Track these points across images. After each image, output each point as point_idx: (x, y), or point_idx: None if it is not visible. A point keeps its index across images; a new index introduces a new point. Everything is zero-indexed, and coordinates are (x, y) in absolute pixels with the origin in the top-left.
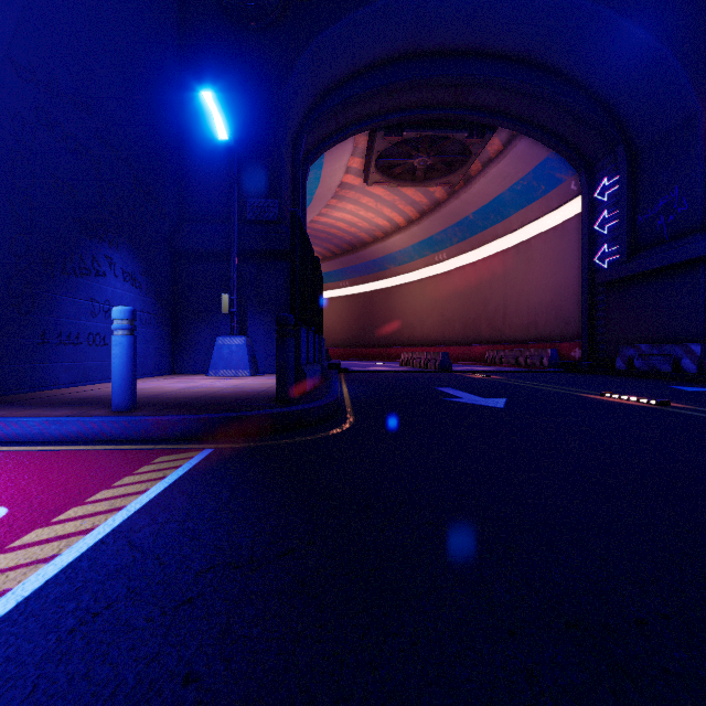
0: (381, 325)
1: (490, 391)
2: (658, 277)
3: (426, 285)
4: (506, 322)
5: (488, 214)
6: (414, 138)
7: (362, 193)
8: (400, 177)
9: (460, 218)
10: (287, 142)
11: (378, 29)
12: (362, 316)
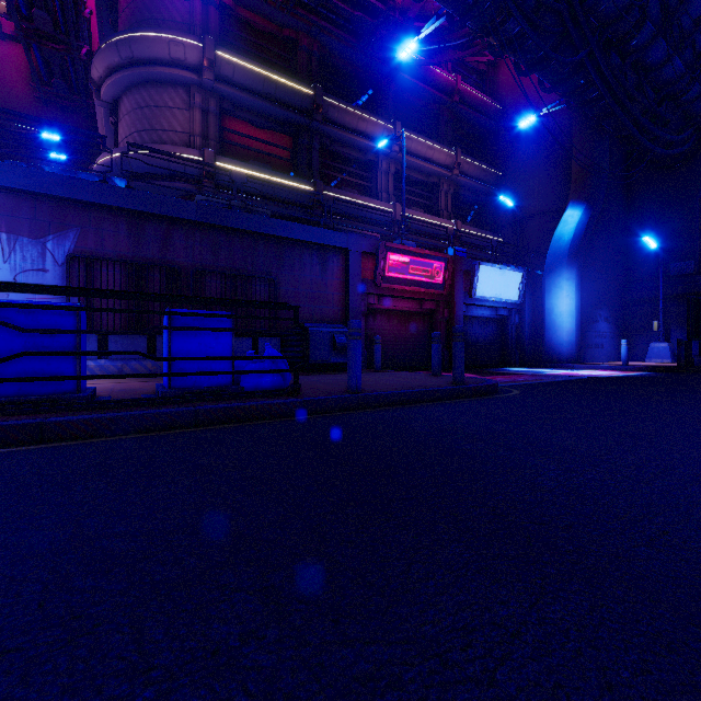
0: None
1: None
2: None
3: None
4: None
5: None
6: None
7: None
8: None
9: None
10: None
11: None
12: None
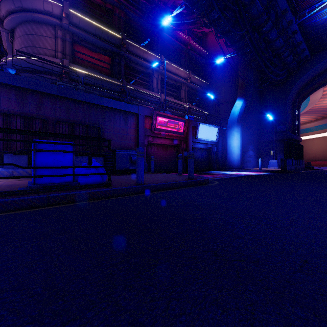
0: None
1: None
2: None
3: None
4: None
5: None
6: None
7: None
8: None
9: None
10: (289, 107)
11: (323, 65)
12: None
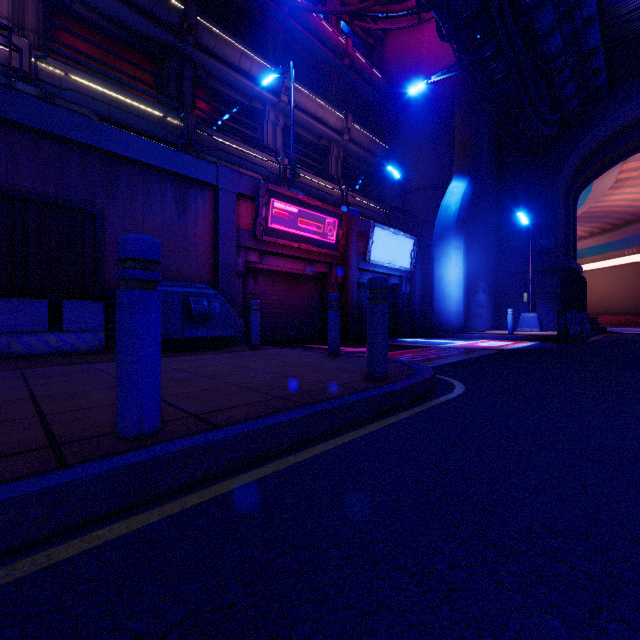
0: None
1: None
2: None
3: None
4: None
5: None
6: None
7: None
8: None
9: None
10: (560, 200)
11: (633, 110)
12: None
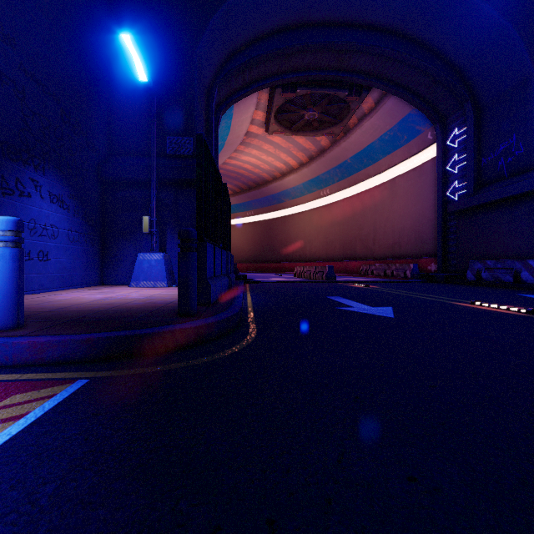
0: (278, 246)
1: (374, 299)
2: (499, 206)
3: (313, 214)
4: (376, 243)
5: (362, 159)
6: (305, 95)
7: (264, 141)
8: (294, 127)
9: (340, 162)
10: (201, 91)
11: None
12: (264, 238)
